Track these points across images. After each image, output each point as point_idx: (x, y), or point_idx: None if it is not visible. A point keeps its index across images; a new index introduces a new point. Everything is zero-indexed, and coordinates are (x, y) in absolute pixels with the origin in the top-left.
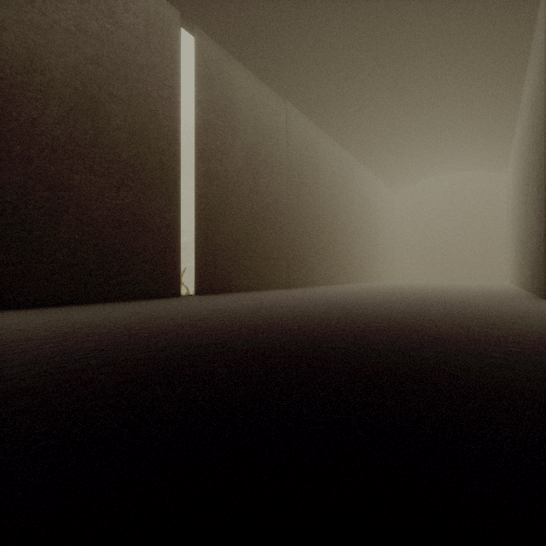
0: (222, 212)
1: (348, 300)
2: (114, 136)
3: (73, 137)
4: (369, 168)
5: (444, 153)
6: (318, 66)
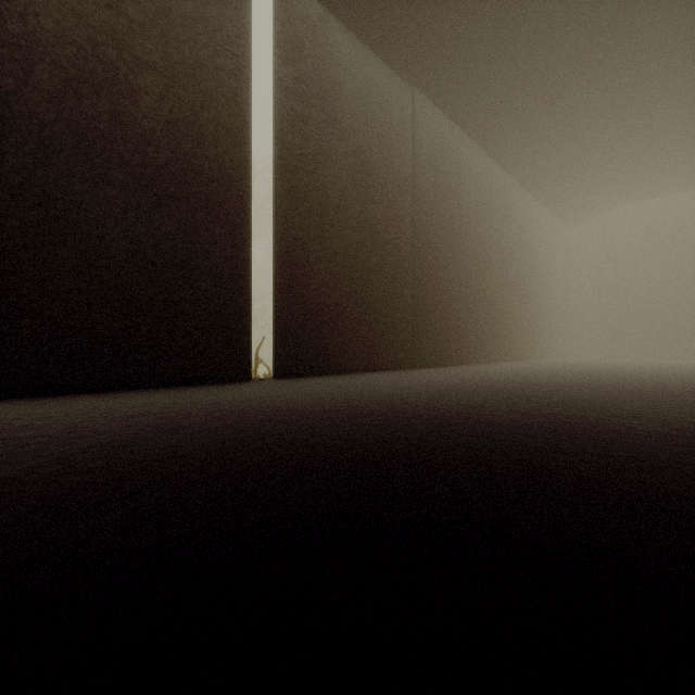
0: (316, 252)
1: (534, 392)
2: (144, 127)
3: (76, 125)
4: (533, 192)
5: (655, 162)
6: (464, 24)
